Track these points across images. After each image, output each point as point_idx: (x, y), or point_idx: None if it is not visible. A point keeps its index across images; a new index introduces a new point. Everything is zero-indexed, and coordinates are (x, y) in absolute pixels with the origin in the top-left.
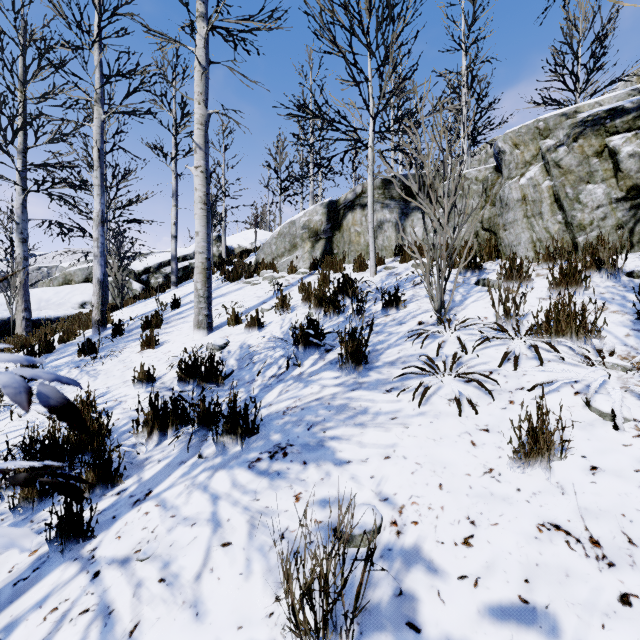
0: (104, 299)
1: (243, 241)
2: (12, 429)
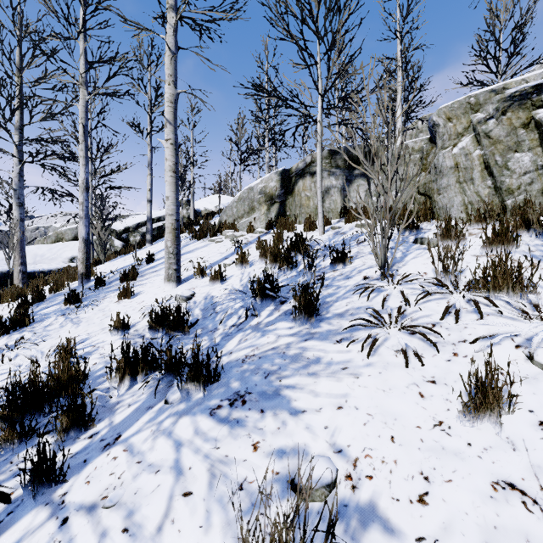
0: (88, 255)
1: (209, 205)
2: (2, 371)
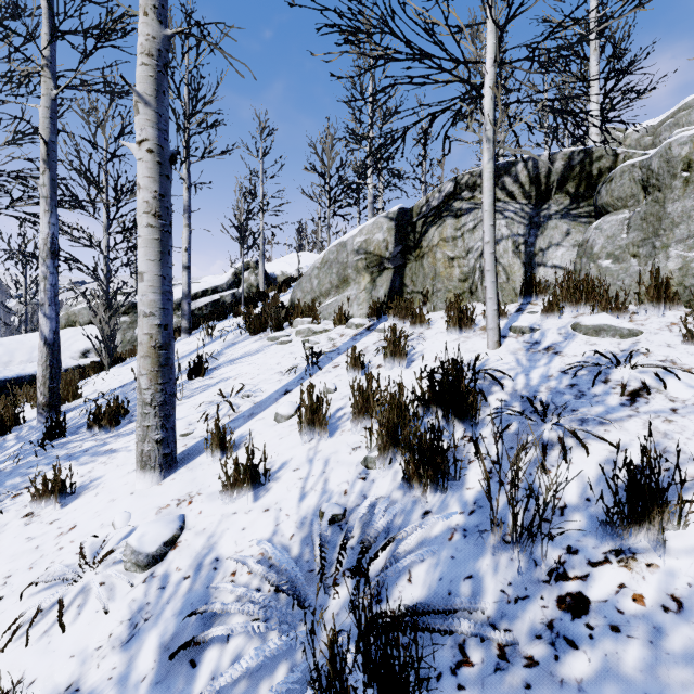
0: (55, 370)
1: (287, 267)
2: None
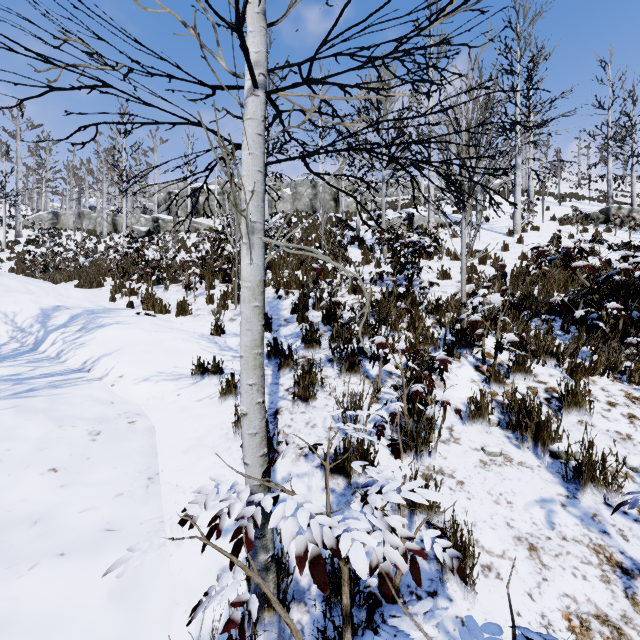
0: None
1: None
2: None
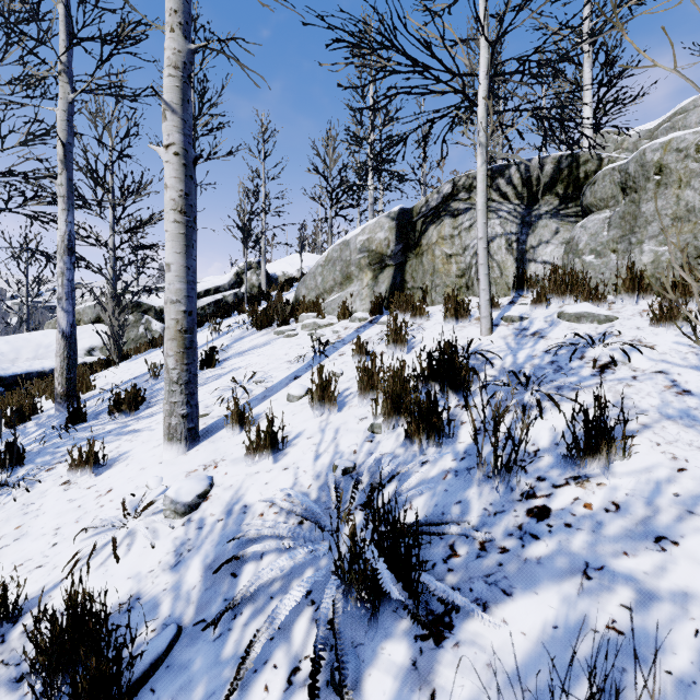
0: (72, 361)
1: (288, 267)
2: None
